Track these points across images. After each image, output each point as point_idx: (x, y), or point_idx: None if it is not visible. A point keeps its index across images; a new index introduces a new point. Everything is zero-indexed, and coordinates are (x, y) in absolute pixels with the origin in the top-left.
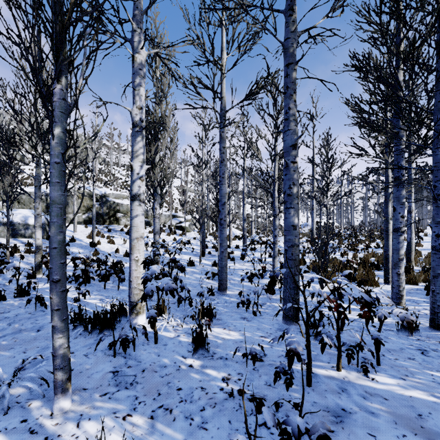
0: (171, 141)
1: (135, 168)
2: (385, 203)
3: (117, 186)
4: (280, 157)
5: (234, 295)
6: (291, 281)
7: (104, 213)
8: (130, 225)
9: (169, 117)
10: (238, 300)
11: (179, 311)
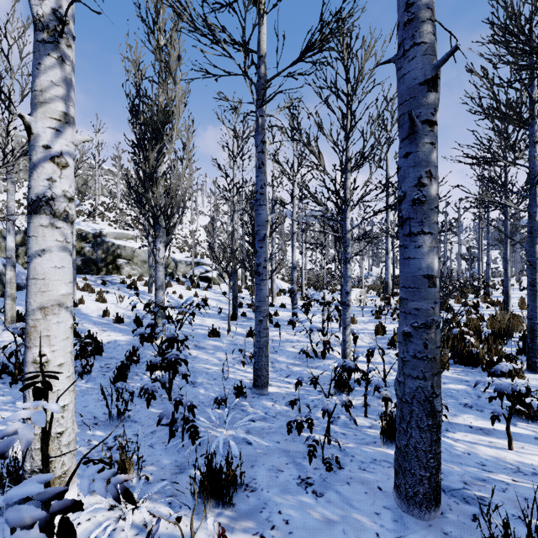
0: (184, 148)
1: (37, 134)
2: (530, 238)
3: (124, 224)
4: (353, 167)
5: (280, 395)
6: (422, 410)
7: (99, 259)
8: (28, 276)
9: (178, 106)
10: (288, 409)
11: (169, 452)
